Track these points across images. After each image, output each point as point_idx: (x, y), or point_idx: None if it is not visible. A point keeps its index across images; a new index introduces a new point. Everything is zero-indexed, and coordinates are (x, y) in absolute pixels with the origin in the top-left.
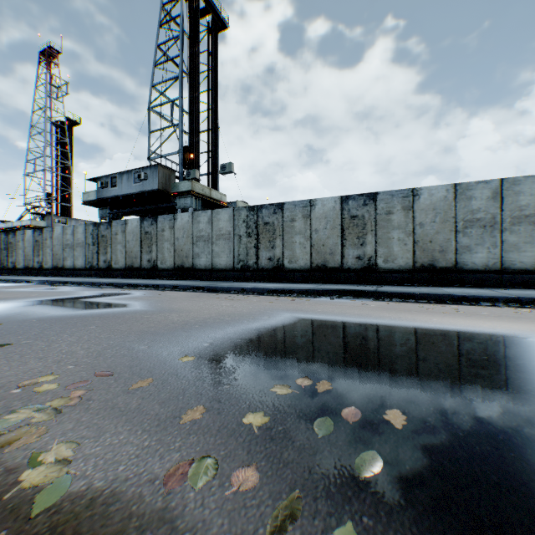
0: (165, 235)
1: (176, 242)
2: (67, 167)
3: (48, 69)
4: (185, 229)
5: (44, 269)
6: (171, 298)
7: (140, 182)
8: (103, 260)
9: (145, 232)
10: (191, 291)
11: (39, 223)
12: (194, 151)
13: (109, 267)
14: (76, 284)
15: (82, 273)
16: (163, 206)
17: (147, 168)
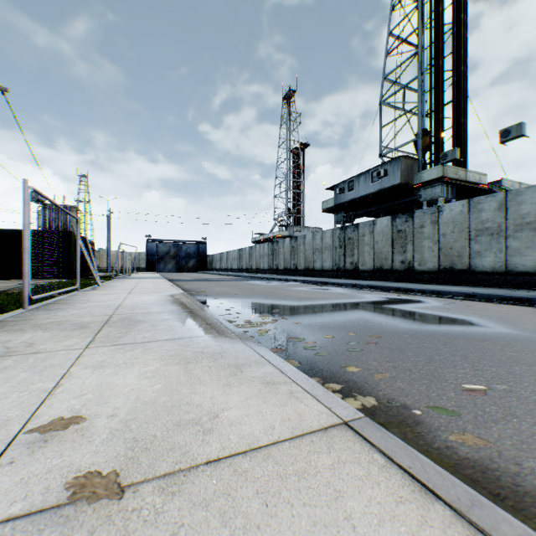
0: (424, 232)
1: (441, 238)
2: (300, 185)
3: (287, 109)
4: (455, 222)
5: (298, 270)
6: (512, 315)
7: (377, 180)
8: (349, 262)
9: (397, 231)
10: (503, 303)
11: (283, 233)
12: (435, 132)
13: (356, 269)
14: (336, 285)
15: (329, 274)
16: (402, 202)
17: (386, 163)
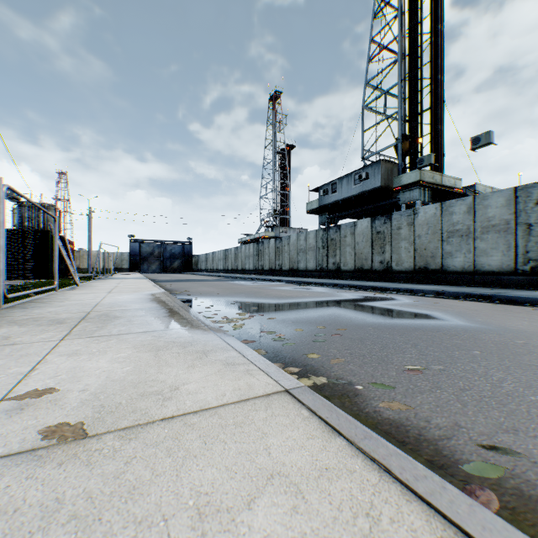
0: (401, 233)
1: (417, 240)
2: (286, 186)
3: (273, 110)
4: (429, 224)
5: (282, 271)
6: (471, 310)
7: (359, 183)
8: (331, 262)
9: (377, 232)
10: (468, 300)
11: (270, 234)
12: (414, 137)
13: (338, 269)
14: (318, 285)
15: (312, 274)
16: (383, 204)
17: (368, 167)
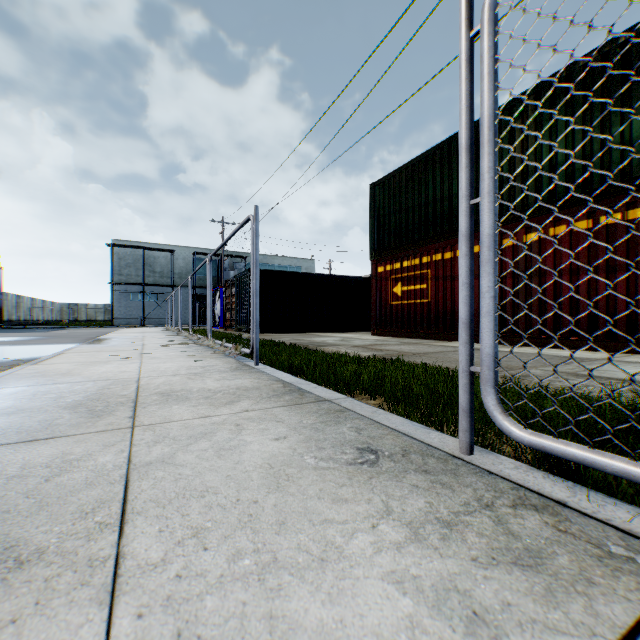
0: None
1: None
2: None
3: None
4: None
5: None
6: None
7: None
8: None
9: None
10: None
11: None
12: None
13: None
14: None
15: None
16: None
17: None
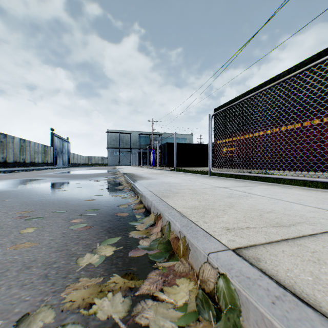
0: None
1: None
2: None
3: None
4: None
5: None
6: None
7: None
8: None
9: None
10: None
11: None
12: None
13: None
14: None
15: None
16: None
17: None
